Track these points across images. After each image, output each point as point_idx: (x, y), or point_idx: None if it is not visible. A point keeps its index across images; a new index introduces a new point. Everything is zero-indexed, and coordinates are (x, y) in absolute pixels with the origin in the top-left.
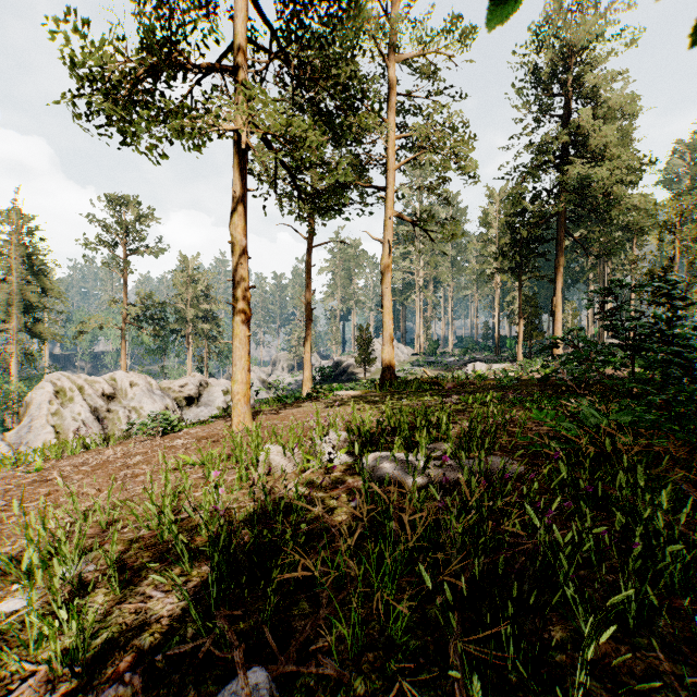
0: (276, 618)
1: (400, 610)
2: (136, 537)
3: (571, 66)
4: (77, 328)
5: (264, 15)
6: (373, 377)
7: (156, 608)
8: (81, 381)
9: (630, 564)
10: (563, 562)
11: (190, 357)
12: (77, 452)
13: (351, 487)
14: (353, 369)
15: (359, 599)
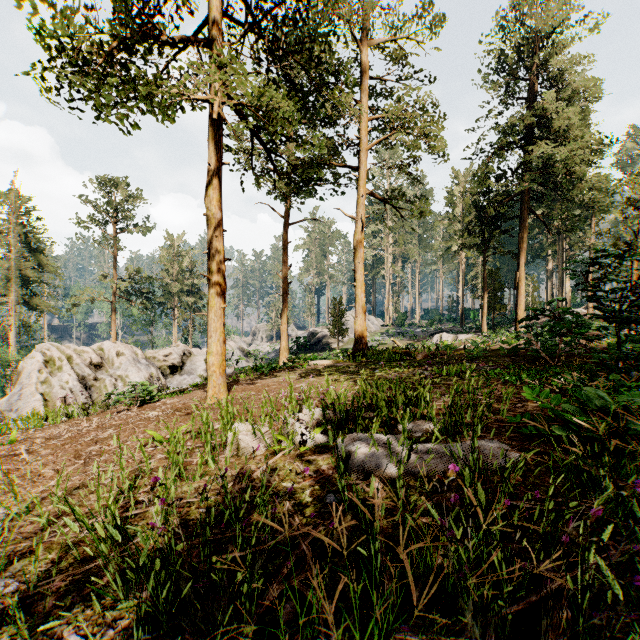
0: None
1: None
2: (76, 540)
3: (533, 53)
4: (71, 301)
5: None
6: (345, 347)
7: None
8: (69, 351)
9: None
10: None
11: (175, 328)
12: (58, 421)
13: (325, 475)
14: (327, 339)
15: None
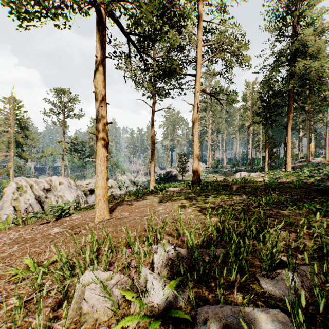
0: None
1: None
2: None
3: (297, 9)
4: (40, 154)
5: None
6: (186, 179)
7: None
8: (32, 182)
9: None
10: None
11: None
12: (7, 228)
13: None
14: (176, 175)
15: None
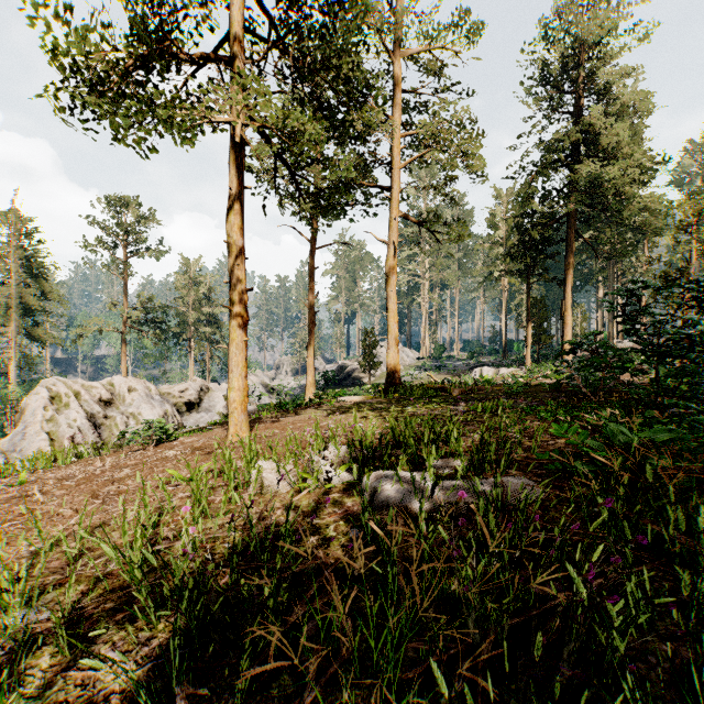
0: (250, 698)
1: (404, 703)
2: (104, 573)
3: (581, 63)
4: (77, 331)
5: (262, 3)
6: (377, 381)
7: (107, 678)
8: (77, 387)
9: (702, 644)
10: (617, 643)
11: (191, 361)
12: (68, 462)
13: (350, 512)
14: (357, 374)
15: (353, 687)
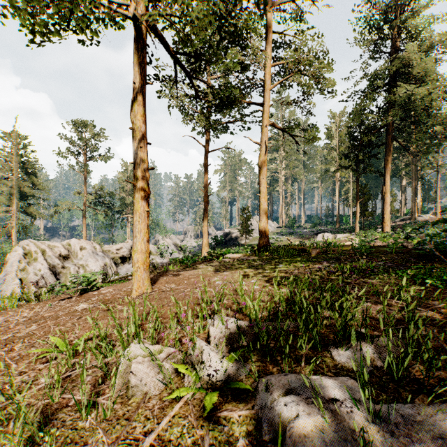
0: None
1: None
2: None
3: (397, 16)
4: (54, 209)
5: None
6: (251, 243)
7: None
8: (44, 246)
9: None
10: None
11: (129, 229)
12: (15, 306)
13: None
14: (237, 237)
15: None
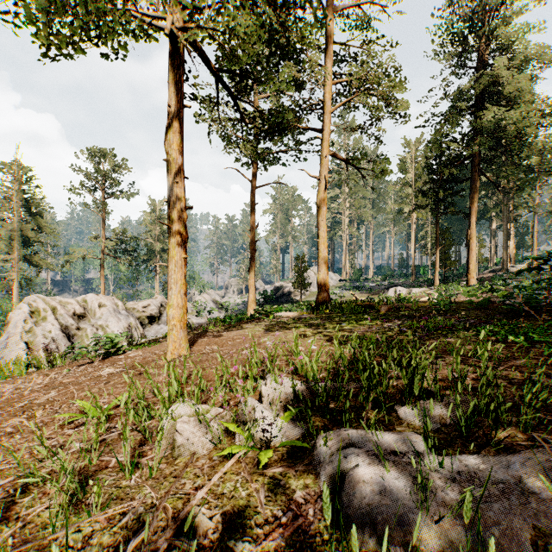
0: None
1: None
2: None
3: (485, 24)
4: (64, 258)
5: None
6: (307, 299)
7: None
8: (54, 303)
9: None
10: None
11: (157, 282)
12: (24, 373)
13: (302, 522)
14: (291, 292)
15: None
